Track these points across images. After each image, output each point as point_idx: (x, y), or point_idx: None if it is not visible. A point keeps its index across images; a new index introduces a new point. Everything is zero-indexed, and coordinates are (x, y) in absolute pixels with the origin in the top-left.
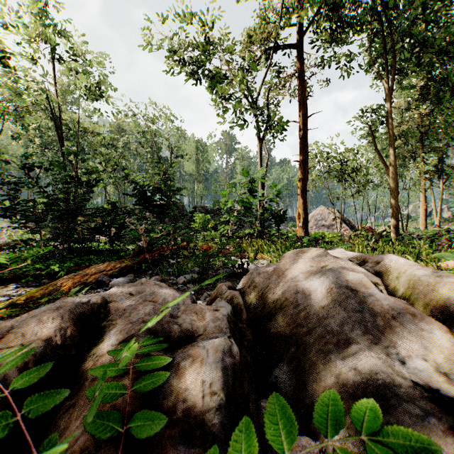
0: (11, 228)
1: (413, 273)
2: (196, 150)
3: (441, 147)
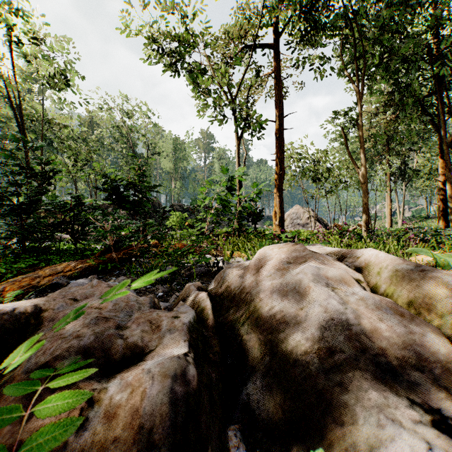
0: None
1: (395, 268)
2: (174, 147)
3: (405, 151)
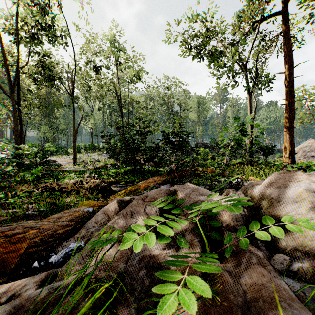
0: (109, 158)
1: None
2: (198, 103)
3: None
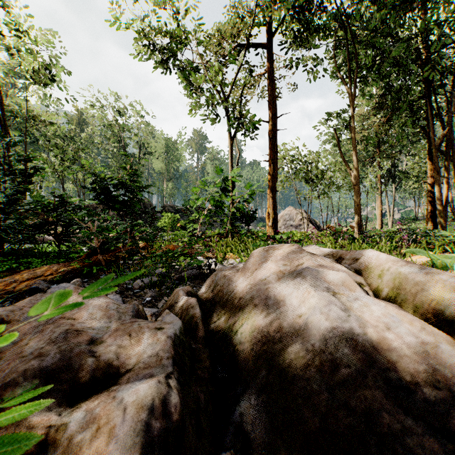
0: None
1: (398, 270)
2: (166, 147)
3: (395, 153)
